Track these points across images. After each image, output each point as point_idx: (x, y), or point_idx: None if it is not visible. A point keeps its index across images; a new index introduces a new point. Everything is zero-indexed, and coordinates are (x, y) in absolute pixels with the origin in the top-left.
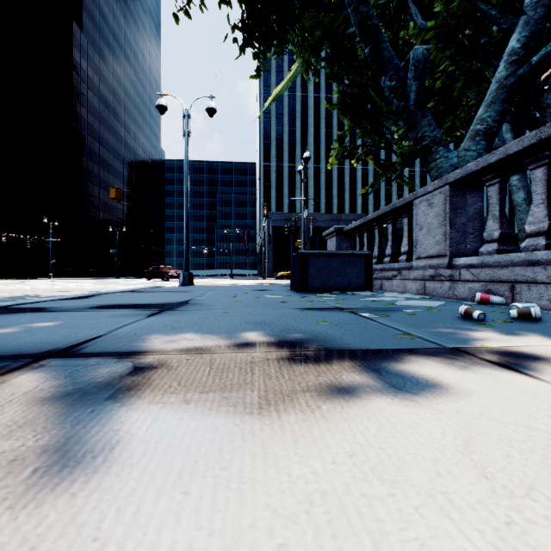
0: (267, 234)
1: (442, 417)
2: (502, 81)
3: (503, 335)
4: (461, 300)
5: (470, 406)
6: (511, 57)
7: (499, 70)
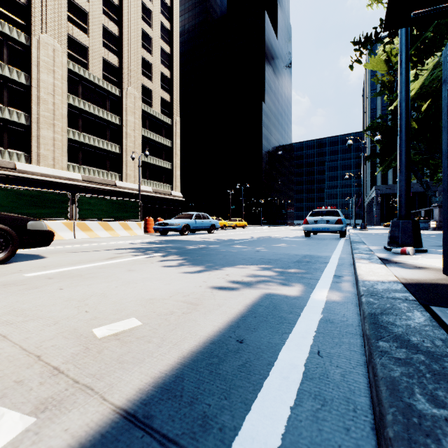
0: (375, 199)
1: None
2: None
3: None
4: None
5: None
6: None
7: None
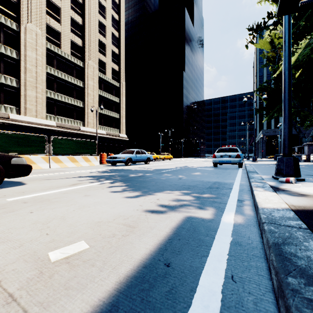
0: (262, 139)
1: None
2: None
3: None
4: None
5: None
6: None
7: None
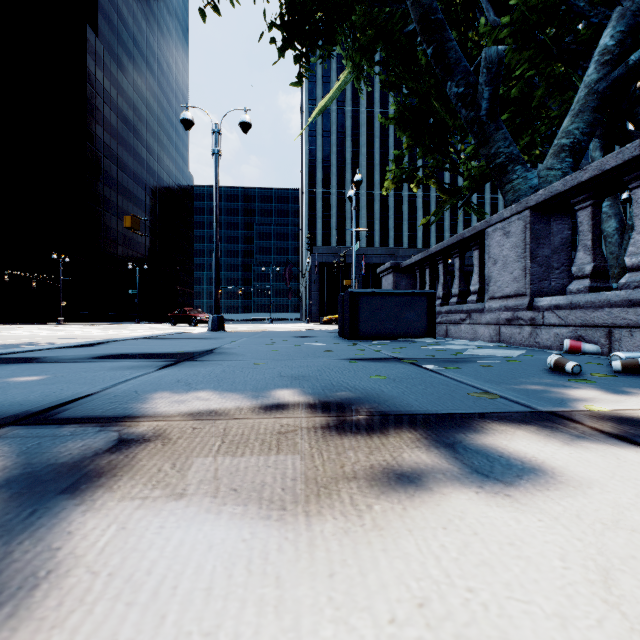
0: (312, 272)
1: (556, 527)
2: (592, 85)
3: (609, 394)
4: (545, 348)
5: (594, 506)
6: (604, 56)
7: (589, 72)
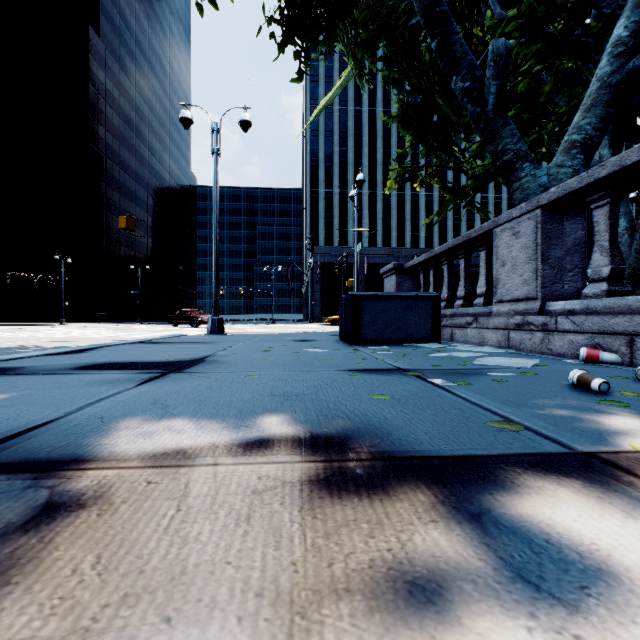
0: (314, 272)
1: None
2: (605, 79)
3: None
4: (559, 356)
5: None
6: (617, 48)
7: (601, 65)
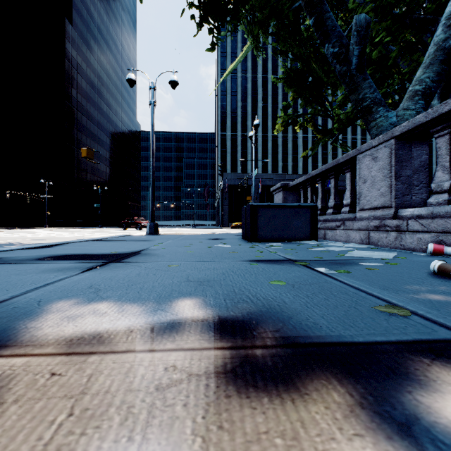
0: (223, 191)
1: None
2: (440, 43)
3: None
4: (409, 250)
5: None
6: (449, 20)
7: (437, 33)
